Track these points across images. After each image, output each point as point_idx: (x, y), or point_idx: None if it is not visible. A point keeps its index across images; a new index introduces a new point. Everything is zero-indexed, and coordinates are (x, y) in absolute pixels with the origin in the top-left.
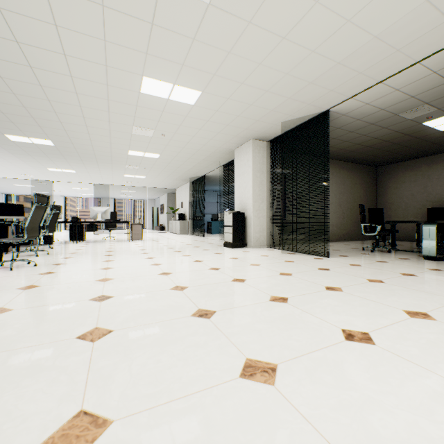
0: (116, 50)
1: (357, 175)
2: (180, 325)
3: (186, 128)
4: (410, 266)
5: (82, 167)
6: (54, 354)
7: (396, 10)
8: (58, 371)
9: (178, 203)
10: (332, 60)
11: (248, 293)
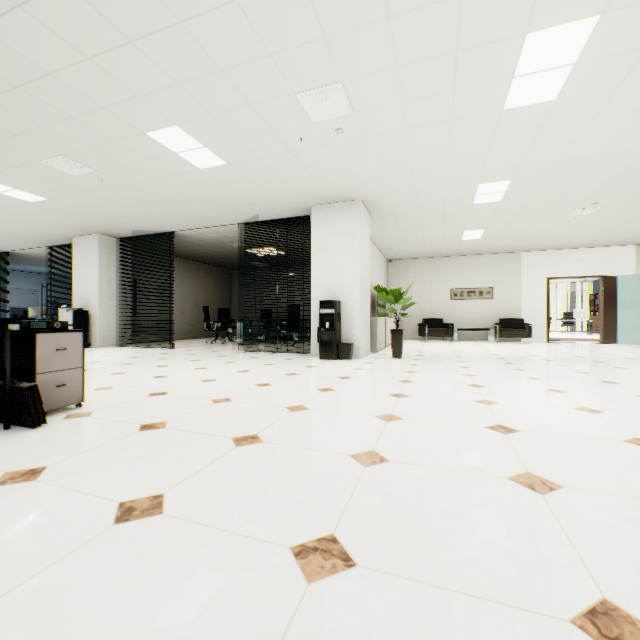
0: None
1: (214, 277)
2: None
3: (10, 212)
4: (223, 348)
5: None
6: None
7: (199, 208)
8: None
9: None
10: (169, 213)
11: (107, 364)
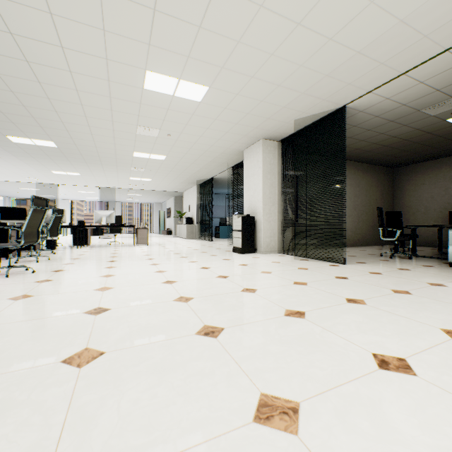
0: (117, 41)
1: (373, 177)
2: (182, 346)
3: (193, 128)
4: (436, 275)
5: (87, 170)
6: (31, 384)
7: None
8: (32, 409)
9: (185, 207)
10: (351, 48)
11: (259, 306)
